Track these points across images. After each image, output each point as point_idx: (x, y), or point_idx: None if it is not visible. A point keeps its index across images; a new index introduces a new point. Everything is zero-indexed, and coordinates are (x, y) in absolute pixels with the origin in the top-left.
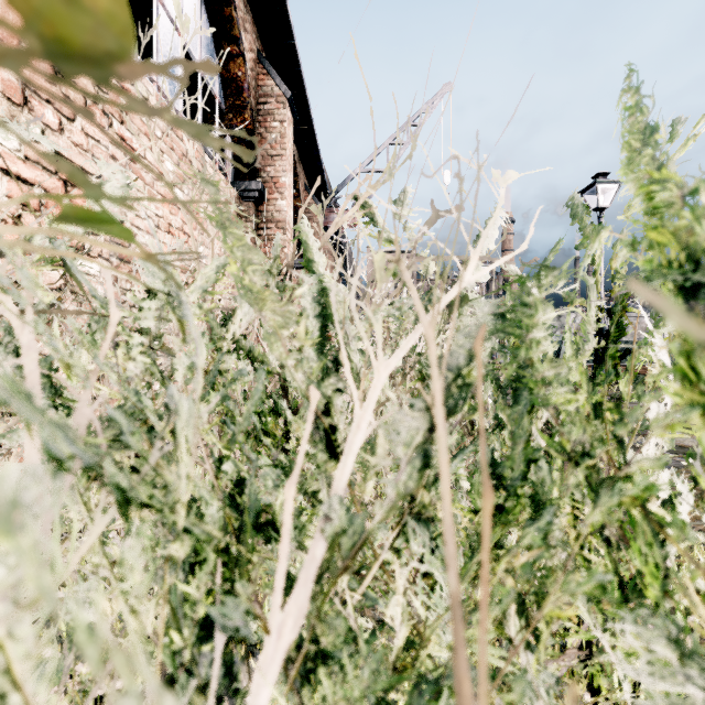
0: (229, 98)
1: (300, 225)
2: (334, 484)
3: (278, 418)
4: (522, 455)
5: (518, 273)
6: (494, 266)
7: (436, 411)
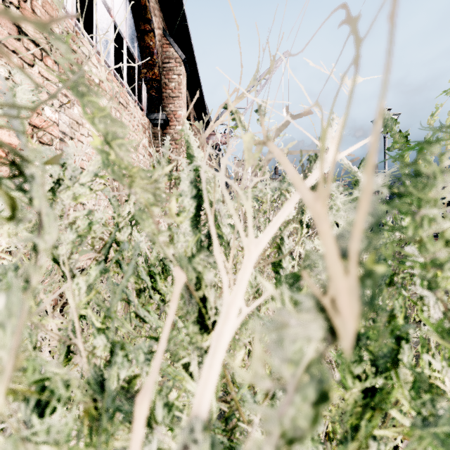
0: (144, 59)
1: (183, 128)
2: (197, 392)
3: (167, 275)
4: (388, 329)
5: (350, 166)
6: (352, 149)
7: (345, 325)
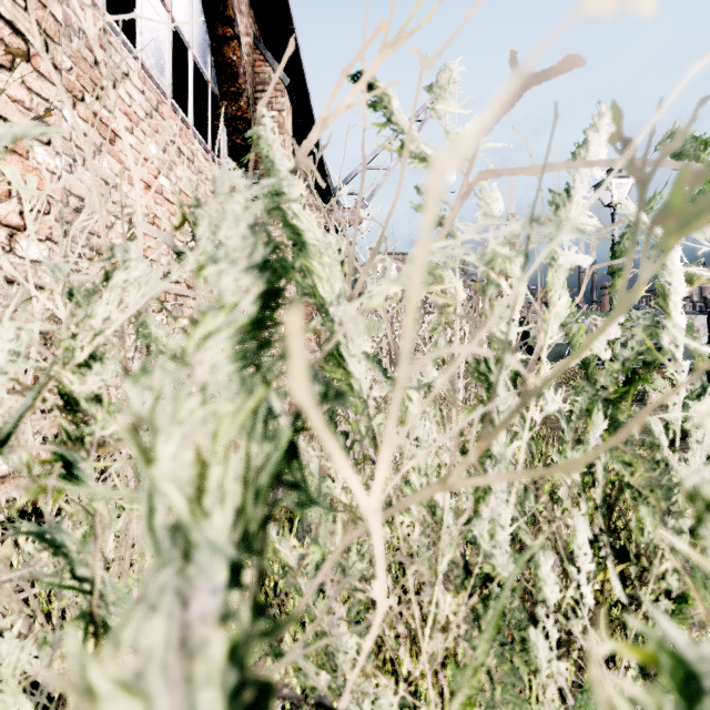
0: (224, 84)
1: (257, 128)
2: None
3: None
4: None
5: (643, 220)
6: None
7: None
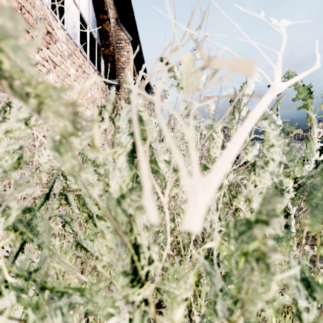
0: (102, 40)
1: (125, 78)
2: None
3: None
4: None
5: (267, 111)
6: (298, 77)
7: None
